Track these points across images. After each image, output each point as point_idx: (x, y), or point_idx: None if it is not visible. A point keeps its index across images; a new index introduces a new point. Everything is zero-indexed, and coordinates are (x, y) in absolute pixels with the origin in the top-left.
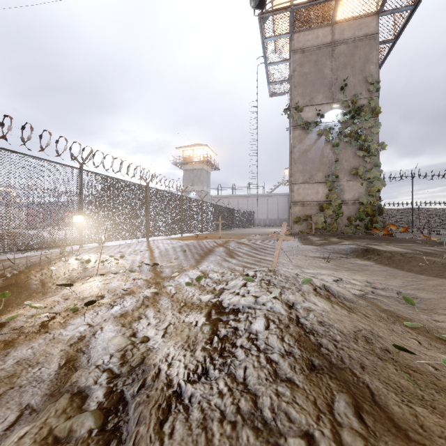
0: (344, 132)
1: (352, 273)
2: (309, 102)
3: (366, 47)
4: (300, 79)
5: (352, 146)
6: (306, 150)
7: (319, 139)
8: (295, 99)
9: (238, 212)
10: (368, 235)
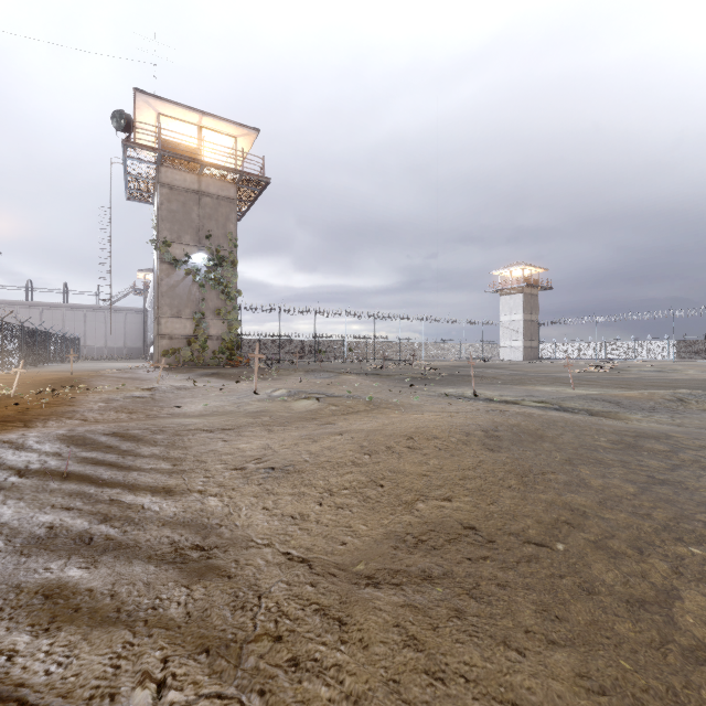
0: (210, 276)
1: (201, 383)
2: (178, 239)
3: (228, 208)
4: (169, 215)
5: (217, 289)
6: (175, 286)
7: (187, 277)
8: (163, 232)
9: (55, 337)
10: (229, 366)
